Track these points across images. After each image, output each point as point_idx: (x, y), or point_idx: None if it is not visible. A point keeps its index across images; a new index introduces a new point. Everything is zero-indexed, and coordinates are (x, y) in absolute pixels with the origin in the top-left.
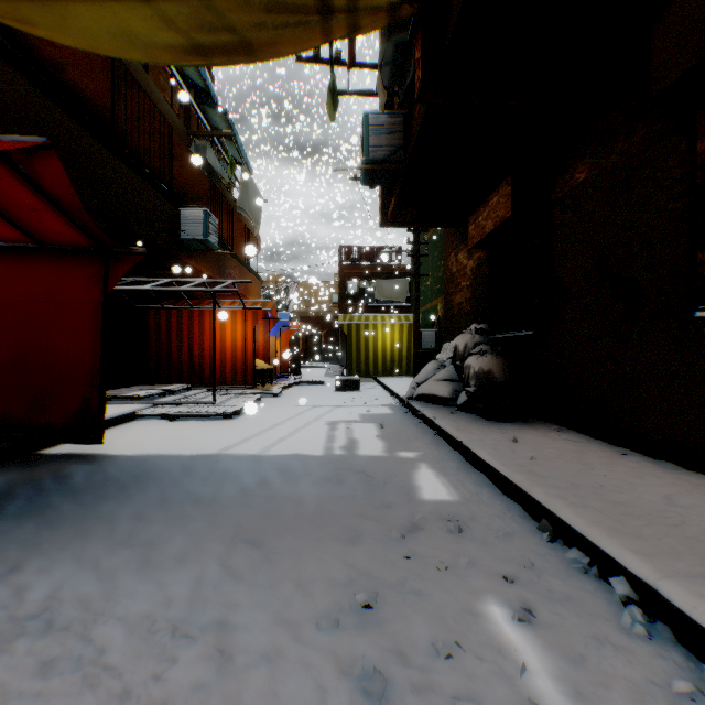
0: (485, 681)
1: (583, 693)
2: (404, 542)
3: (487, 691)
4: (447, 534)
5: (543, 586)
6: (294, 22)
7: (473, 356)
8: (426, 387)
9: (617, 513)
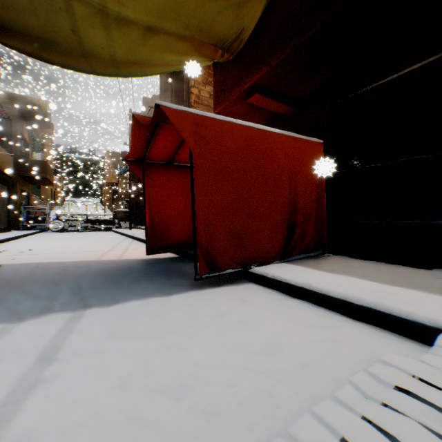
0: None
1: None
2: None
3: None
4: None
5: None
6: None
7: None
8: None
9: None
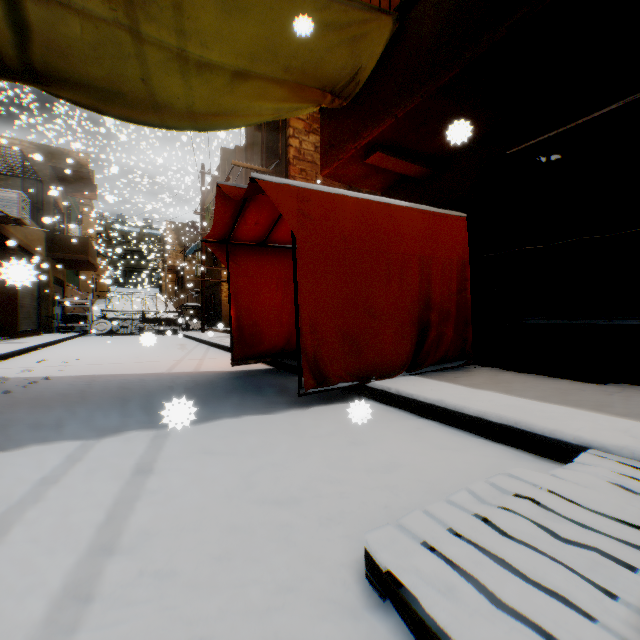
0: None
1: None
2: None
3: None
4: None
5: None
6: None
7: None
8: None
9: None
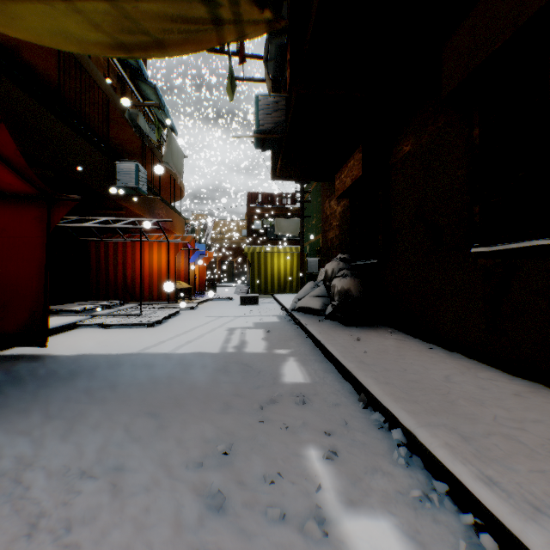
0: (292, 496)
1: (353, 500)
2: (262, 411)
3: (291, 502)
4: (294, 406)
5: (350, 437)
6: (194, 29)
7: (337, 278)
8: (304, 301)
9: (408, 388)
